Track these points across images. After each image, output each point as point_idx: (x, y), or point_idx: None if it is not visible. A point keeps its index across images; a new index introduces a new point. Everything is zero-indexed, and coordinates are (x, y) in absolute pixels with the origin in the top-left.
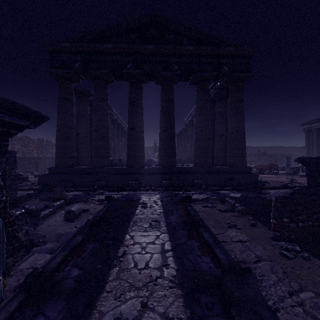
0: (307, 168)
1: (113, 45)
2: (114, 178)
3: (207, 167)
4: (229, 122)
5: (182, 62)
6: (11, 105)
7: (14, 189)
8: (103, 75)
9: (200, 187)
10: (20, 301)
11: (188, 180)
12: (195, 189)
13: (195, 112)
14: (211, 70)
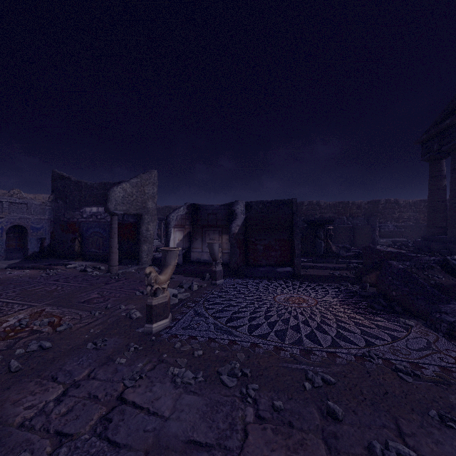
0: None
1: (450, 119)
2: (455, 248)
3: None
4: None
5: None
6: (319, 220)
7: (373, 244)
8: (451, 147)
9: None
10: (320, 255)
11: None
12: None
13: None
14: None
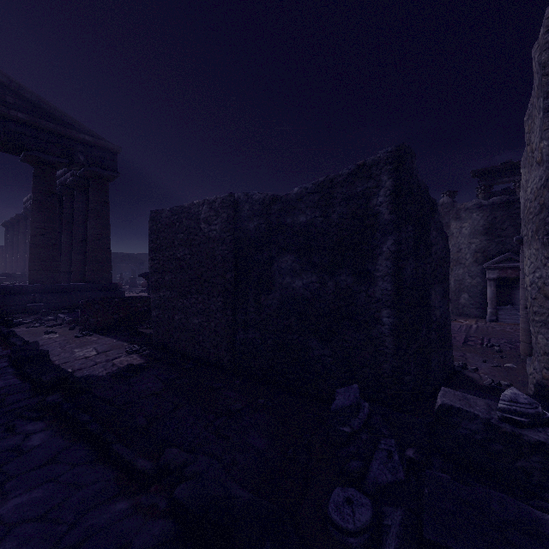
0: (147, 282)
1: None
2: None
3: (52, 284)
4: (89, 226)
5: (5, 128)
6: None
7: None
8: None
9: (39, 312)
10: None
11: (15, 304)
12: (28, 316)
13: (31, 206)
14: (59, 154)
